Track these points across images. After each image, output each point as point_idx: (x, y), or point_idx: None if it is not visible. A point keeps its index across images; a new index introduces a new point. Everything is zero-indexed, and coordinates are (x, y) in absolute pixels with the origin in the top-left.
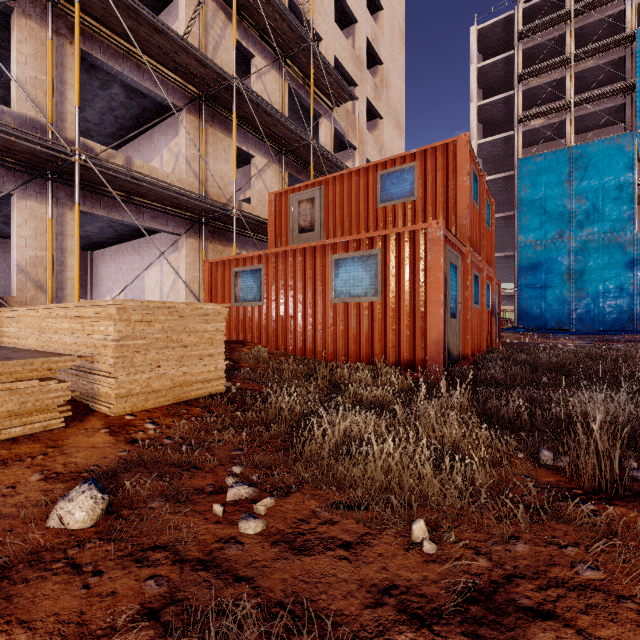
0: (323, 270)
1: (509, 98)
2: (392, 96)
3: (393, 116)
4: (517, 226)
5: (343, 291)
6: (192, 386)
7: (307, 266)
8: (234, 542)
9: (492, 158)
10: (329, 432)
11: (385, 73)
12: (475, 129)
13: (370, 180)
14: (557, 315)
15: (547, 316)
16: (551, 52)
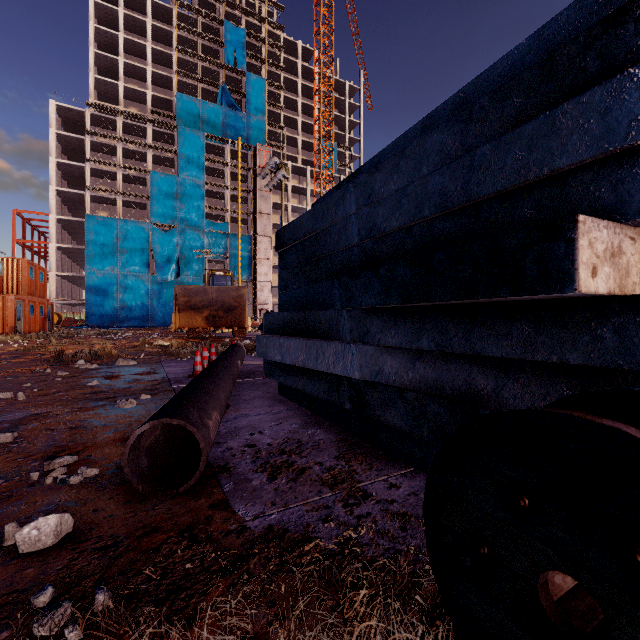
0: None
1: (82, 167)
2: None
3: None
4: (86, 258)
5: None
6: None
7: None
8: None
9: (70, 200)
10: None
11: None
12: (54, 178)
13: None
14: (111, 318)
15: (105, 318)
16: (111, 150)
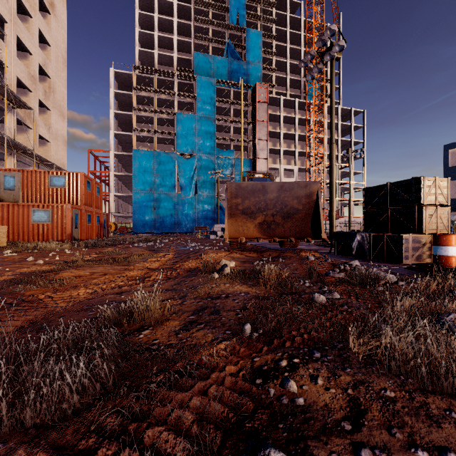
0: (28, 213)
1: (130, 115)
2: (57, 97)
3: (58, 109)
4: (133, 182)
5: (37, 220)
6: (1, 244)
7: (20, 211)
8: (34, 252)
9: (123, 141)
10: (43, 245)
11: (52, 84)
12: (113, 124)
13: (46, 177)
14: (149, 226)
15: (146, 226)
16: (149, 101)
